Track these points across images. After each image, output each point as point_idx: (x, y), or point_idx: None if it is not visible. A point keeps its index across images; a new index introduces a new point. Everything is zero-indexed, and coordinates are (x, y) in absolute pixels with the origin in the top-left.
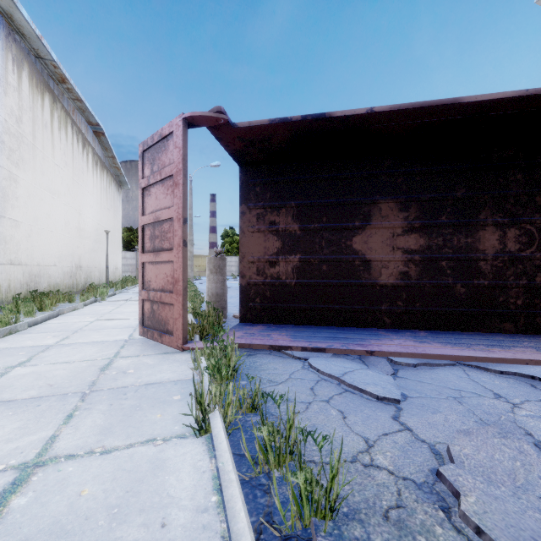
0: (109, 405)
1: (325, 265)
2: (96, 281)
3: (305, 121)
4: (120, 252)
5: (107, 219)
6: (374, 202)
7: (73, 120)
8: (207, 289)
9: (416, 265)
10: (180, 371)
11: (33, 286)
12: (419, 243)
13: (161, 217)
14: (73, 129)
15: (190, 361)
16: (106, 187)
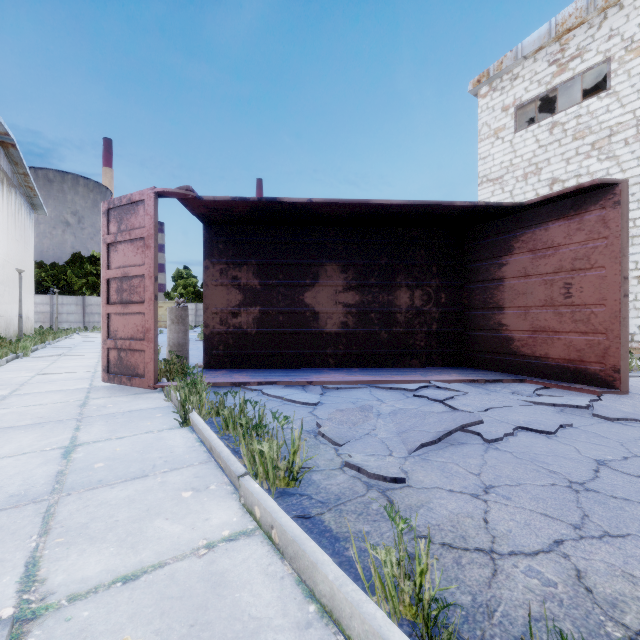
0: (105, 422)
1: (281, 316)
2: (2, 333)
3: (261, 202)
4: (32, 296)
5: (16, 253)
6: (322, 264)
7: None
8: (168, 339)
9: (353, 316)
10: (155, 403)
11: None
12: (355, 299)
13: (130, 273)
14: None
15: (162, 397)
16: (15, 212)
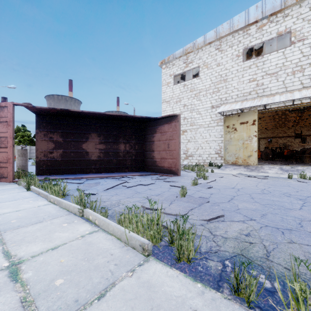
0: None
1: (72, 153)
2: None
3: (62, 110)
4: None
5: None
6: (90, 133)
7: None
8: (17, 163)
9: (102, 153)
10: (14, 186)
11: None
12: (103, 147)
13: (0, 135)
14: None
15: (16, 185)
16: None
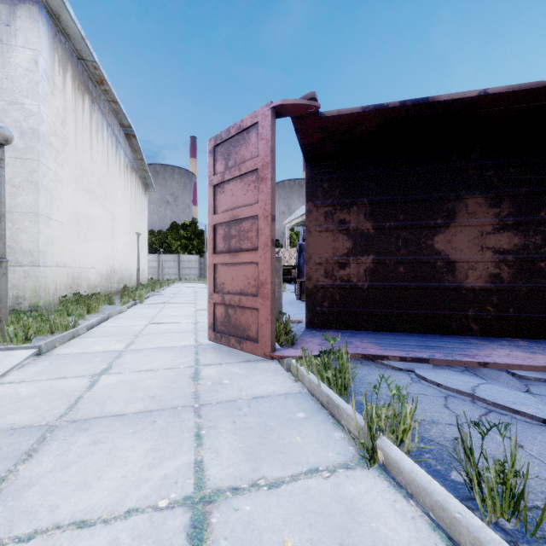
0: (232, 423)
1: (402, 267)
2: (127, 283)
3: (403, 107)
4: (146, 254)
5: (136, 221)
6: (460, 197)
7: (108, 122)
8: None
9: (509, 266)
10: (280, 383)
11: (75, 289)
12: (513, 242)
13: (240, 215)
14: (108, 131)
15: (281, 371)
16: (135, 189)
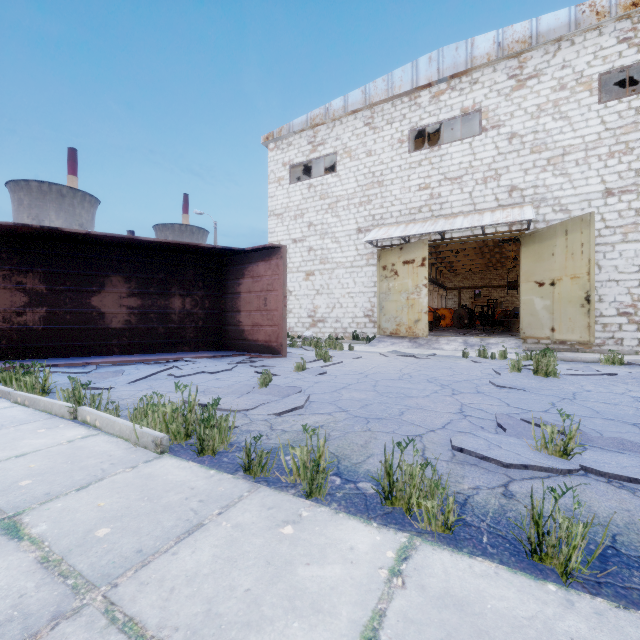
0: None
1: (69, 316)
2: None
3: (44, 229)
4: None
5: None
6: (108, 276)
7: None
8: None
9: (136, 316)
10: None
11: None
12: (138, 303)
13: None
14: None
15: None
16: None
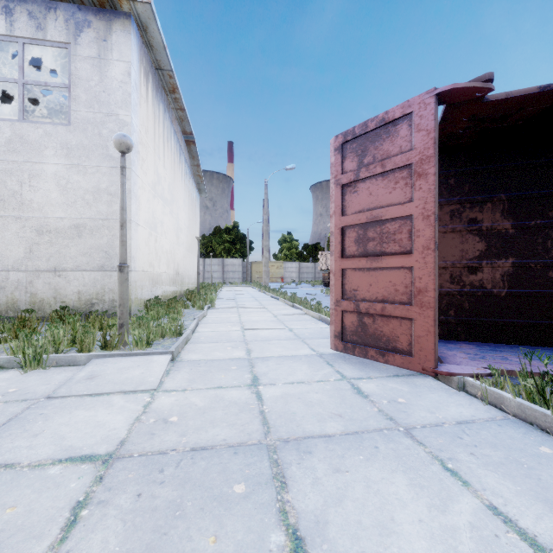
0: (471, 455)
1: (551, 271)
2: (186, 287)
3: None
4: None
5: (192, 226)
6: None
7: (174, 130)
8: None
9: None
10: (467, 404)
11: (154, 293)
12: None
13: (383, 216)
14: (174, 139)
15: (451, 389)
16: (191, 195)
